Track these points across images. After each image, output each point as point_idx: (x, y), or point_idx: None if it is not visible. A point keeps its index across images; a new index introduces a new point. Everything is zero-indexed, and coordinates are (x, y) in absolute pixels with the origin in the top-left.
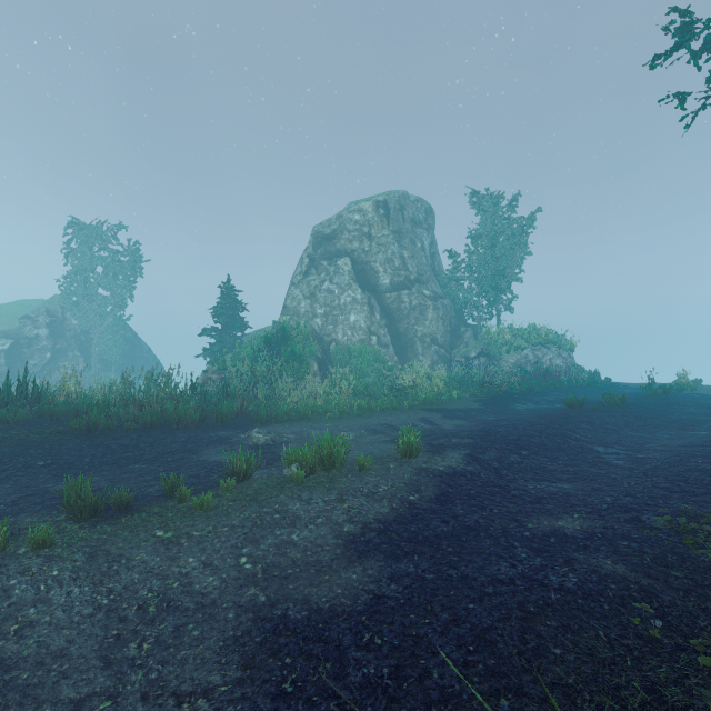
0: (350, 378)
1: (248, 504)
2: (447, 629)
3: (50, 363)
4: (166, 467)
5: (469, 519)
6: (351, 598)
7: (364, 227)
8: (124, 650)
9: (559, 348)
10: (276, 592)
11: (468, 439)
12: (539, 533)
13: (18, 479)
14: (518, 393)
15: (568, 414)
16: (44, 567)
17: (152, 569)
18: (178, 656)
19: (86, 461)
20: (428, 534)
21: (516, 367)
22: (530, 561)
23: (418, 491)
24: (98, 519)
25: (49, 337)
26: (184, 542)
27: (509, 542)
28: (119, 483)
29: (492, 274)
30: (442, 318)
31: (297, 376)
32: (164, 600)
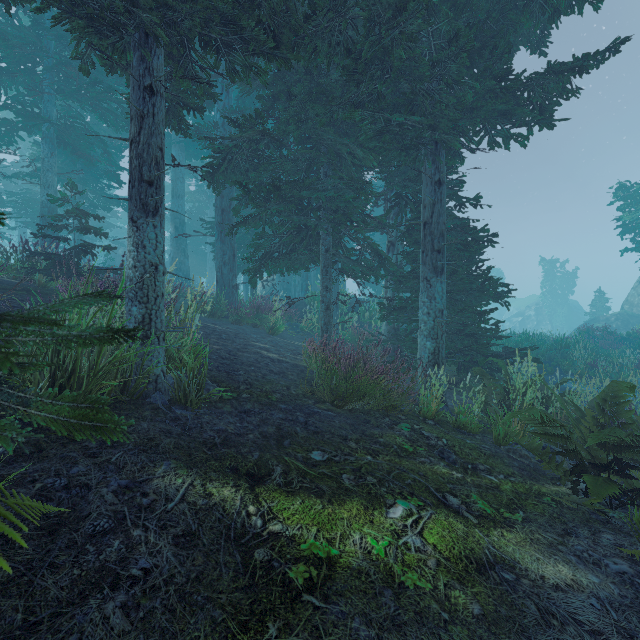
0: None
1: None
2: None
3: (535, 327)
4: None
5: None
6: None
7: None
8: None
9: None
10: None
11: None
12: None
13: None
14: None
15: None
16: None
17: None
18: None
19: None
20: None
21: None
22: None
23: None
24: None
25: (535, 315)
26: None
27: None
28: None
29: None
30: None
31: None
32: None
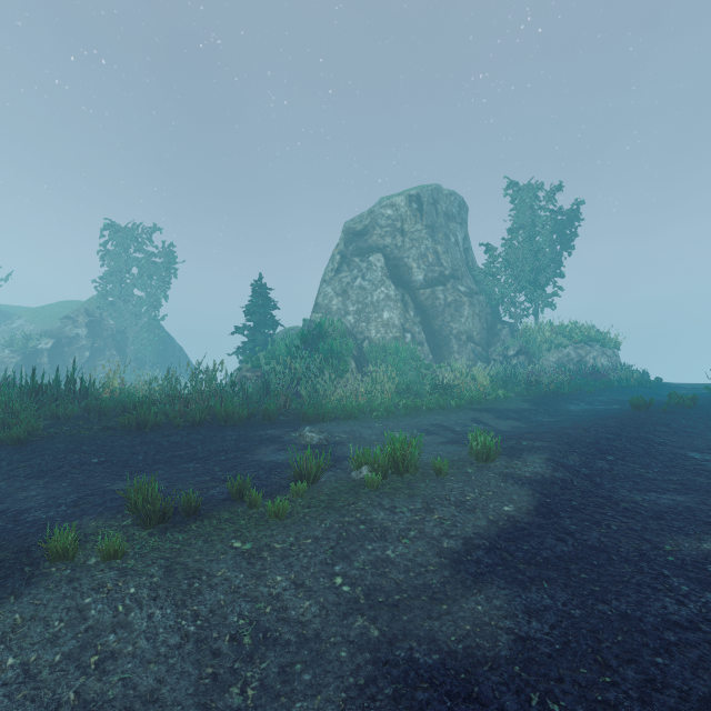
0: (393, 375)
1: (325, 512)
2: (645, 695)
3: (89, 362)
4: (221, 466)
5: (588, 537)
6: (487, 638)
7: (397, 222)
8: (226, 696)
9: (603, 346)
10: (388, 625)
11: (539, 441)
12: (686, 558)
13: (74, 477)
14: (567, 393)
15: (636, 416)
16: (120, 582)
17: (238, 588)
18: (293, 709)
19: (139, 459)
20: (547, 555)
21: (557, 366)
22: (699, 597)
23: (511, 501)
24: (166, 525)
25: (88, 336)
26: (267, 556)
27: (655, 569)
28: (177, 484)
29: (530, 269)
30: (478, 315)
31: (336, 373)
32: (259, 629)
